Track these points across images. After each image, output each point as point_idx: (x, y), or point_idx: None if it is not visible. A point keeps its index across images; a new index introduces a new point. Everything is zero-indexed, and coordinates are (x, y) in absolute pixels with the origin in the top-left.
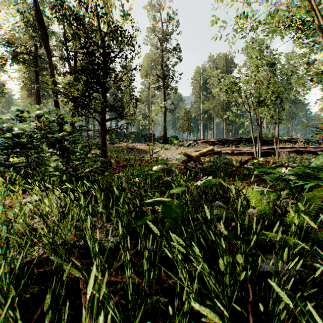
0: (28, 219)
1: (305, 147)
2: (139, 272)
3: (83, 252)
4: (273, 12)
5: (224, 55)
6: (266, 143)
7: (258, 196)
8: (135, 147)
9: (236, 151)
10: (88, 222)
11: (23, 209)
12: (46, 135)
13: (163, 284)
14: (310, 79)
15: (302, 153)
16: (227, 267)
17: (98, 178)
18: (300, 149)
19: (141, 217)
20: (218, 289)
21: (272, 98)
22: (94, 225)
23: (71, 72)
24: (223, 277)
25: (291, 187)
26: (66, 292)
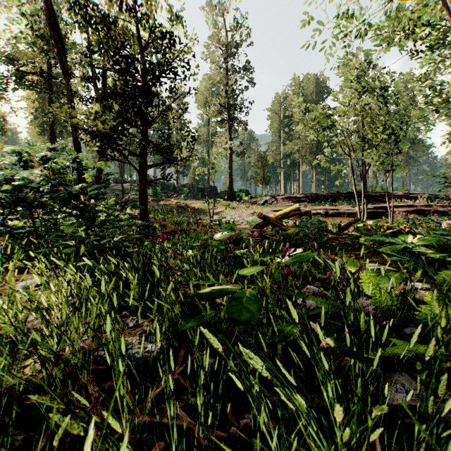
0: (21, 314)
1: (429, 205)
2: (190, 405)
3: (104, 368)
4: (385, 13)
5: (314, 77)
6: (374, 199)
7: (372, 279)
8: (189, 205)
9: (332, 211)
10: (108, 324)
11: (16, 299)
12: (57, 186)
13: (229, 428)
14: (435, 110)
15: (424, 214)
16: (336, 401)
17: (133, 250)
18: (422, 208)
19: (195, 314)
20: (320, 438)
21: (383, 135)
22: (124, 323)
23: (97, 99)
24: (327, 416)
25: (423, 265)
26: (70, 442)
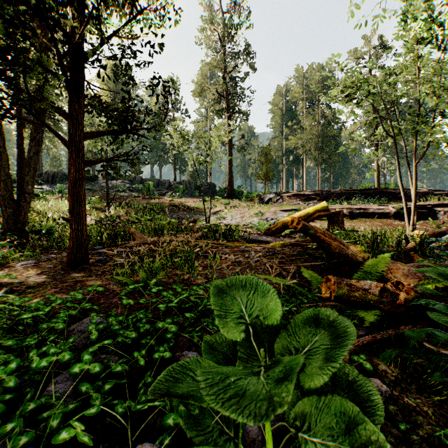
0: None
1: None
2: None
3: None
4: None
5: (319, 67)
6: (393, 197)
7: None
8: (184, 203)
9: (358, 211)
10: None
11: None
12: None
13: None
14: None
15: None
16: None
17: None
18: None
19: None
20: None
21: None
22: None
23: None
24: None
25: None
26: None
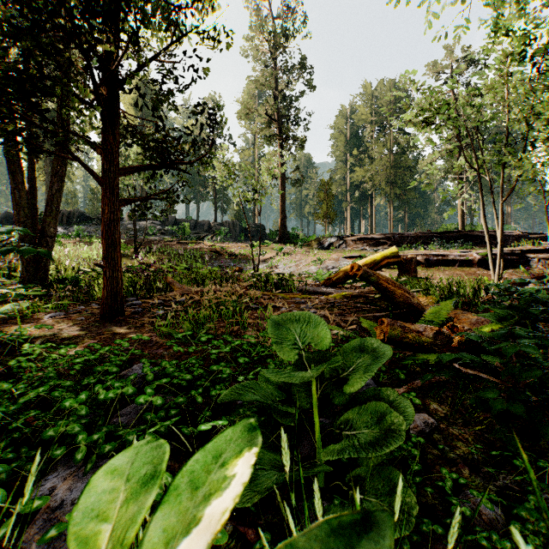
0: None
1: None
2: None
3: None
4: None
5: (391, 83)
6: (480, 241)
7: None
8: (227, 249)
9: (436, 258)
10: None
11: None
12: None
13: None
14: None
15: None
16: None
17: None
18: None
19: None
20: None
21: None
22: None
23: None
24: None
25: None
26: None
